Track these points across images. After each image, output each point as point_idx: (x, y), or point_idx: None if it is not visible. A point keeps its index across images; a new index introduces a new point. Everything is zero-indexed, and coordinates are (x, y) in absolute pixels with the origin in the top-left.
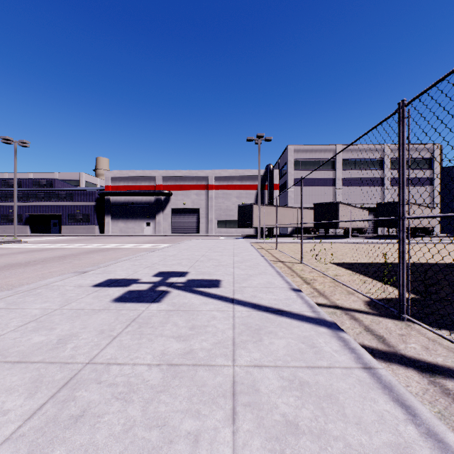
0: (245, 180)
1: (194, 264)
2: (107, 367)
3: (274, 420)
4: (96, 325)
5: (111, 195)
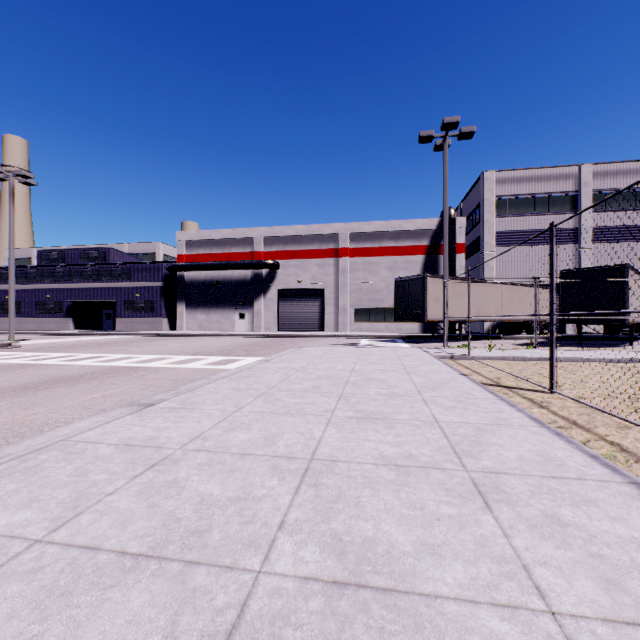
0: (404, 238)
1: None
2: None
3: None
4: None
5: (184, 269)
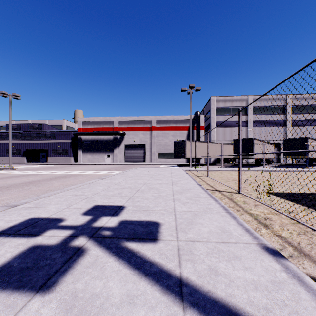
0: (179, 123)
1: (133, 195)
2: None
3: None
4: None
5: (81, 135)
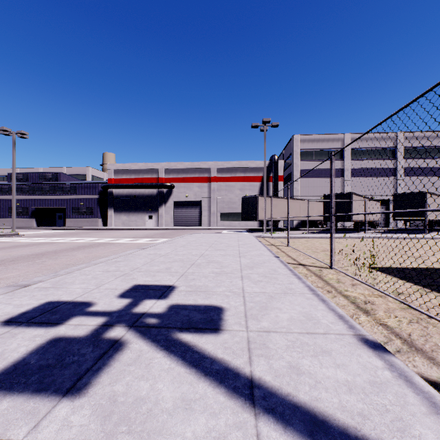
0: (249, 172)
1: (186, 271)
2: None
3: None
4: None
5: (113, 188)
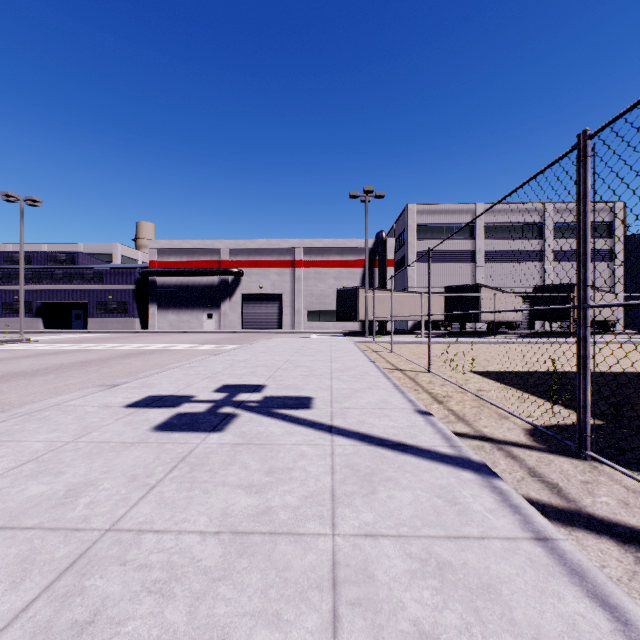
0: (347, 254)
1: (273, 374)
2: (137, 537)
3: (400, 631)
4: (125, 468)
5: (157, 275)
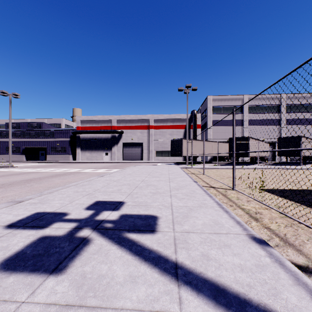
0: (176, 122)
1: (132, 192)
2: None
3: None
4: None
5: (80, 133)
